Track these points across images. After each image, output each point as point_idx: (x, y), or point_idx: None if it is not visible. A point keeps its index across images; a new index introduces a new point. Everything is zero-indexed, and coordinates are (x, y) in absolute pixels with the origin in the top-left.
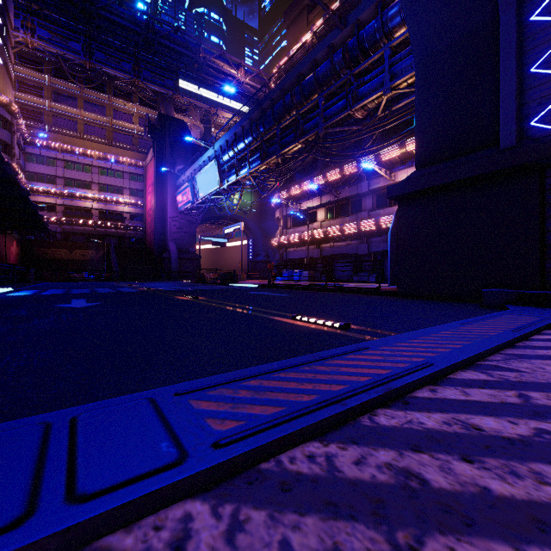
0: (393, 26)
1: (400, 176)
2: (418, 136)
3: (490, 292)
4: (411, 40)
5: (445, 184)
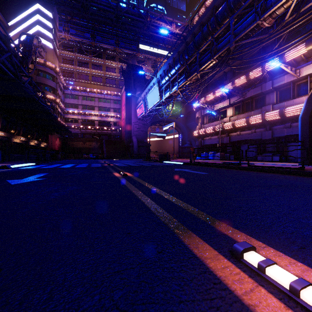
0: None
1: (305, 71)
2: None
3: None
4: None
5: None
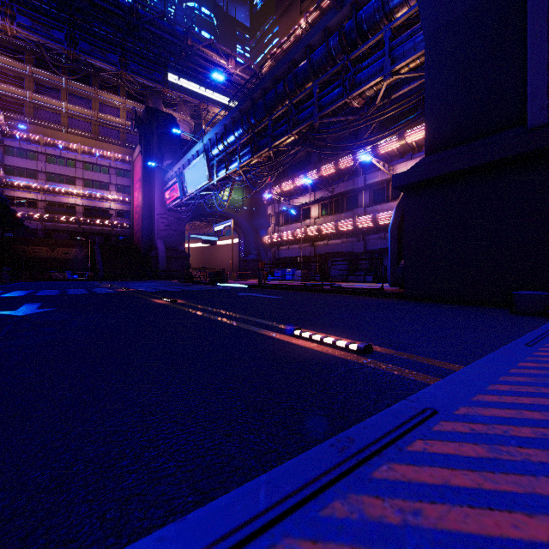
0: (395, 5)
1: (399, 170)
2: (428, 118)
3: (524, 295)
4: (421, 9)
5: (462, 170)
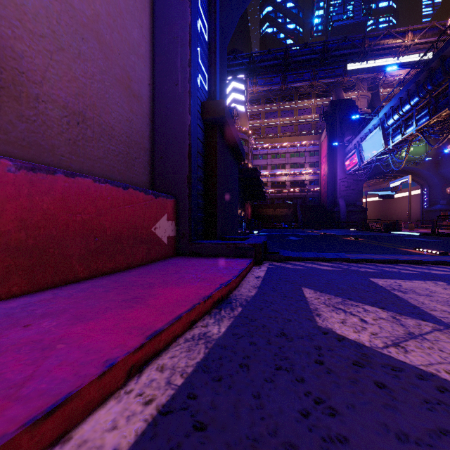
0: None
1: None
2: None
3: None
4: None
5: None
